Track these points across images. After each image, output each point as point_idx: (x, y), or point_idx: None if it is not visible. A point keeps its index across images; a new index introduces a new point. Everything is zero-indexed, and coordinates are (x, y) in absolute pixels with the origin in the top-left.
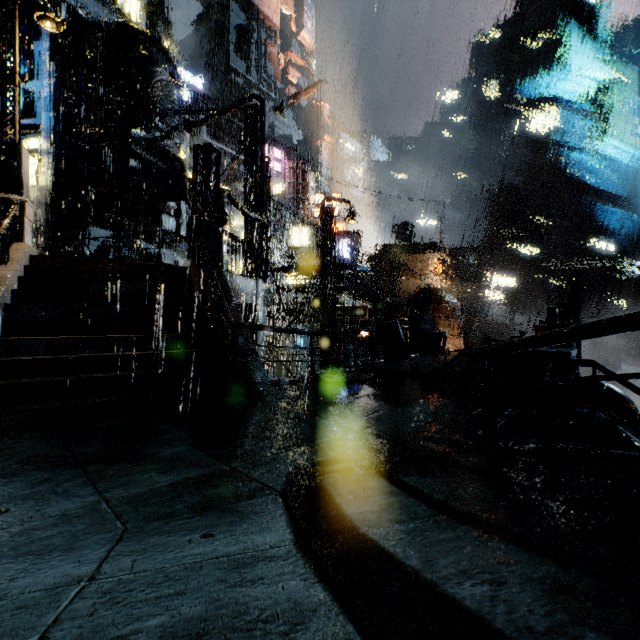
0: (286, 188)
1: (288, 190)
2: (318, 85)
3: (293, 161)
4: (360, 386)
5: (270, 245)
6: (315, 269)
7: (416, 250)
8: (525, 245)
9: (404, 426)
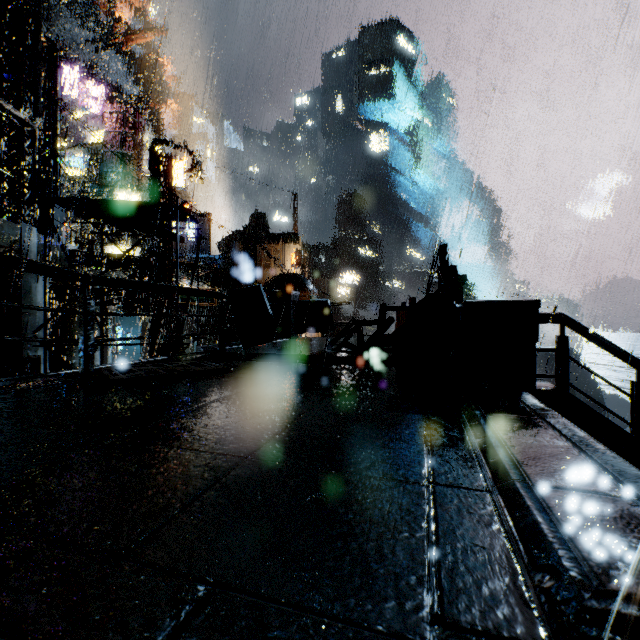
0: (106, 138)
1: (109, 141)
2: (155, 32)
3: (116, 105)
4: (195, 384)
5: (57, 180)
6: (128, 206)
7: (270, 239)
8: (364, 248)
9: (365, 527)
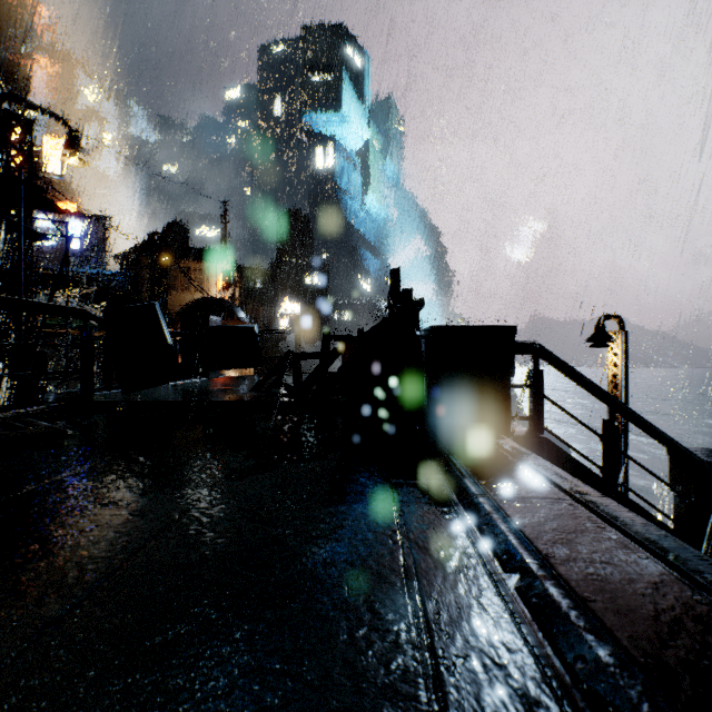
0: None
1: None
2: None
3: None
4: None
5: None
6: None
7: (190, 255)
8: (307, 274)
9: None
